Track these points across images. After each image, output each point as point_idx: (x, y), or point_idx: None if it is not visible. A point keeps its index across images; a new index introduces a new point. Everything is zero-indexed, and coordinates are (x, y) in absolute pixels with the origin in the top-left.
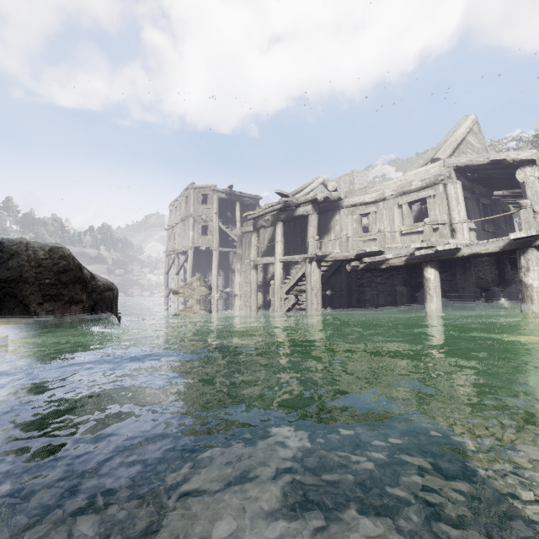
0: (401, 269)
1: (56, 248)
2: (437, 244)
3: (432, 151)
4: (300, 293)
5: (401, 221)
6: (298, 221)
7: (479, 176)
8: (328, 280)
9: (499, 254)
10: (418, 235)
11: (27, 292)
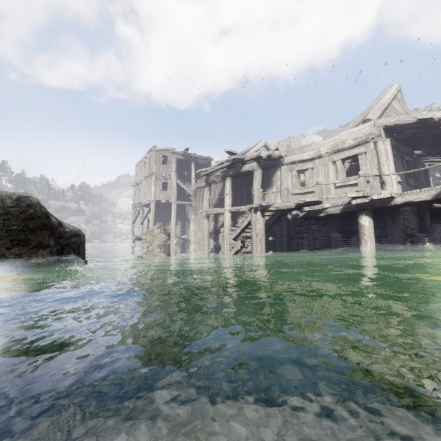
0: (335, 217)
1: (23, 197)
2: (371, 194)
3: (361, 115)
4: (246, 239)
5: (335, 175)
6: (244, 177)
7: (405, 135)
8: (271, 228)
9: (429, 203)
10: (351, 187)
11: None
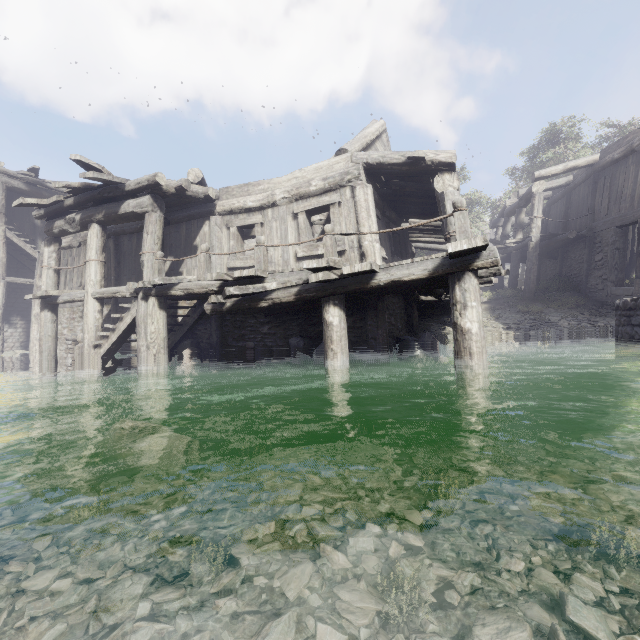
0: (297, 311)
1: None
2: (343, 266)
3: None
4: None
5: (297, 238)
6: None
7: (392, 187)
8: (192, 331)
9: (422, 287)
10: None
11: None
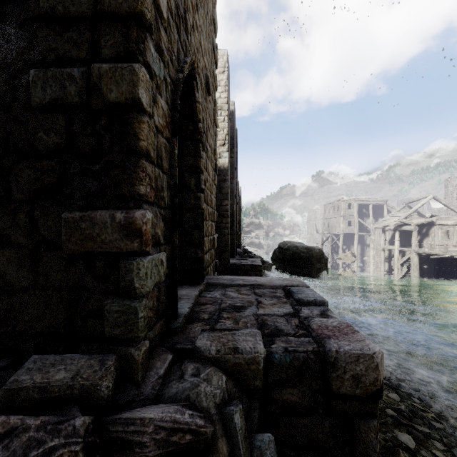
0: None
1: (320, 249)
2: None
3: None
4: (410, 265)
5: None
6: None
7: None
8: (427, 260)
9: None
10: None
11: (313, 260)
